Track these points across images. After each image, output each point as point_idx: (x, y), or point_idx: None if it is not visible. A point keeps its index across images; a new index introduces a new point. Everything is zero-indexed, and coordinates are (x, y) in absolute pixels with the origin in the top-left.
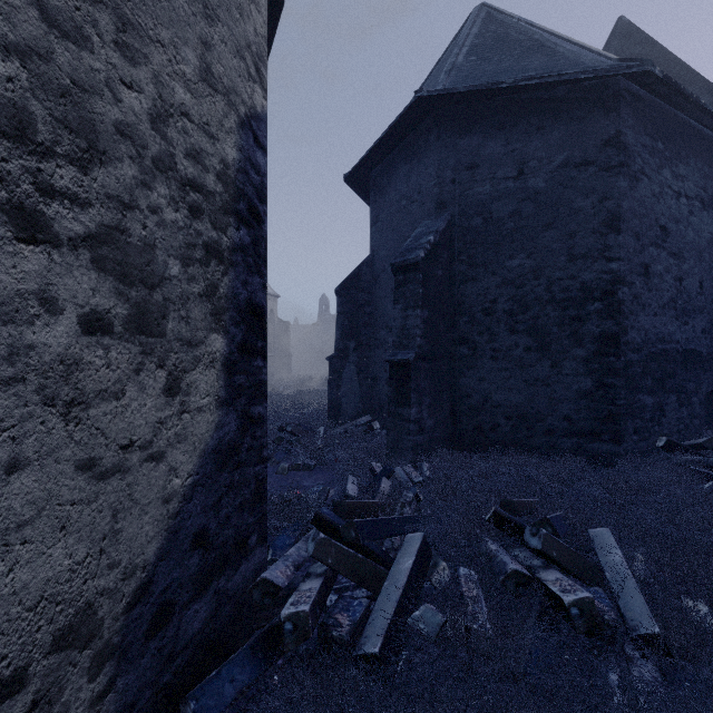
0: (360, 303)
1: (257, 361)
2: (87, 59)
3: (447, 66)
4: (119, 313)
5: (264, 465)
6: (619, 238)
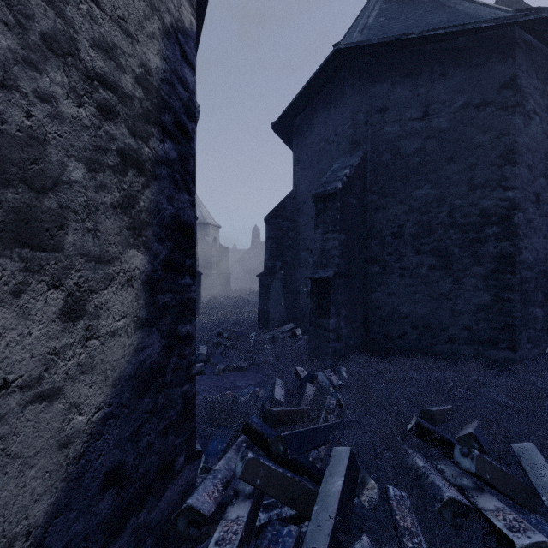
0: (285, 230)
1: (185, 279)
2: None
3: (359, 26)
4: None
5: (193, 382)
6: (515, 170)
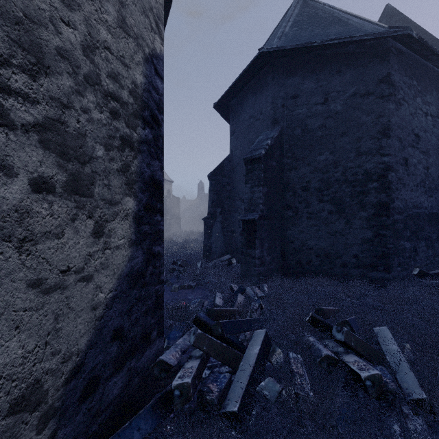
0: (223, 184)
1: (157, 217)
2: (35, 1)
3: (278, 33)
4: (60, 179)
5: (161, 285)
6: (389, 141)
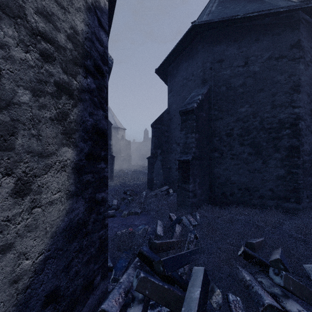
0: (163, 131)
1: (101, 164)
2: None
3: (206, 12)
4: None
5: (106, 228)
6: (300, 96)
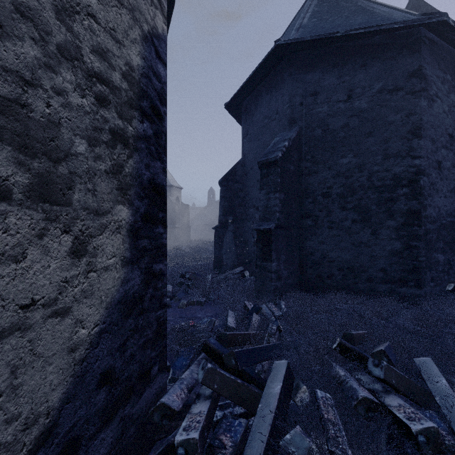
0: (235, 190)
1: (159, 228)
2: None
3: (296, 25)
4: (19, 181)
5: (164, 309)
6: (421, 142)
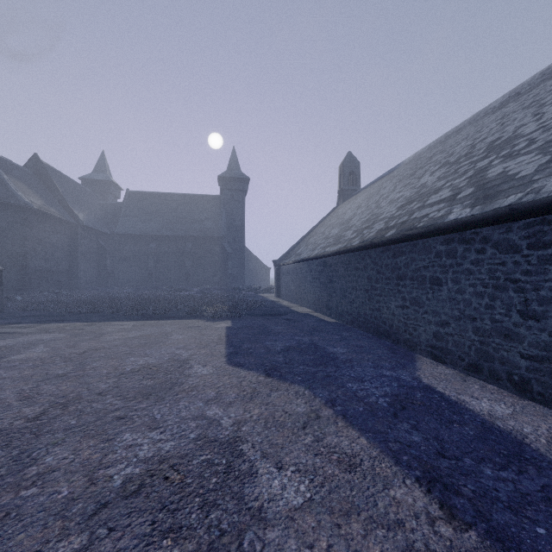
0: None
1: None
2: None
3: None
4: None
5: None
6: (27, 243)
